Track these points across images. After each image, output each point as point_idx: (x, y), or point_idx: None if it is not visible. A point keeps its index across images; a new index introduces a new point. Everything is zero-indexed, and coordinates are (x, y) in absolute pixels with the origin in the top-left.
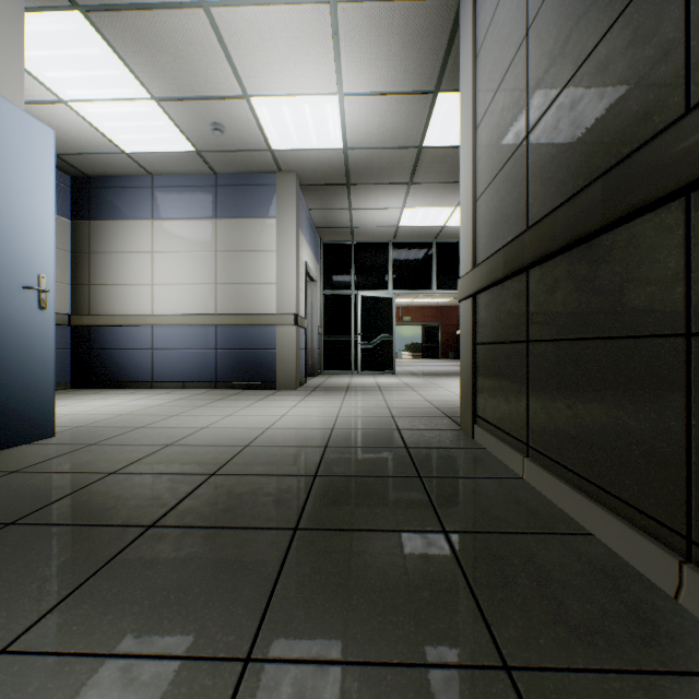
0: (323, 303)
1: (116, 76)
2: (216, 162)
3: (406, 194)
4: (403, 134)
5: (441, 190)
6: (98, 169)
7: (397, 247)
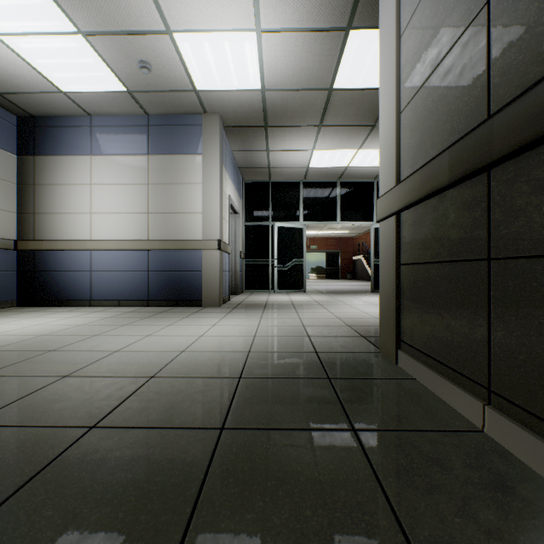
0: (245, 232)
1: (40, 6)
2: (147, 102)
3: (316, 137)
4: (316, 75)
5: (347, 133)
6: (41, 109)
7: (307, 185)
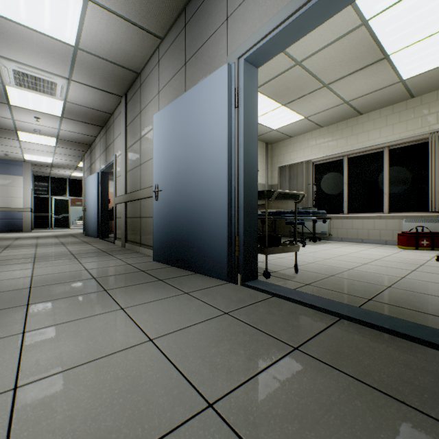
0: (34, 200)
1: None
2: None
3: (74, 171)
4: (72, 164)
5: None
6: None
7: (71, 180)
